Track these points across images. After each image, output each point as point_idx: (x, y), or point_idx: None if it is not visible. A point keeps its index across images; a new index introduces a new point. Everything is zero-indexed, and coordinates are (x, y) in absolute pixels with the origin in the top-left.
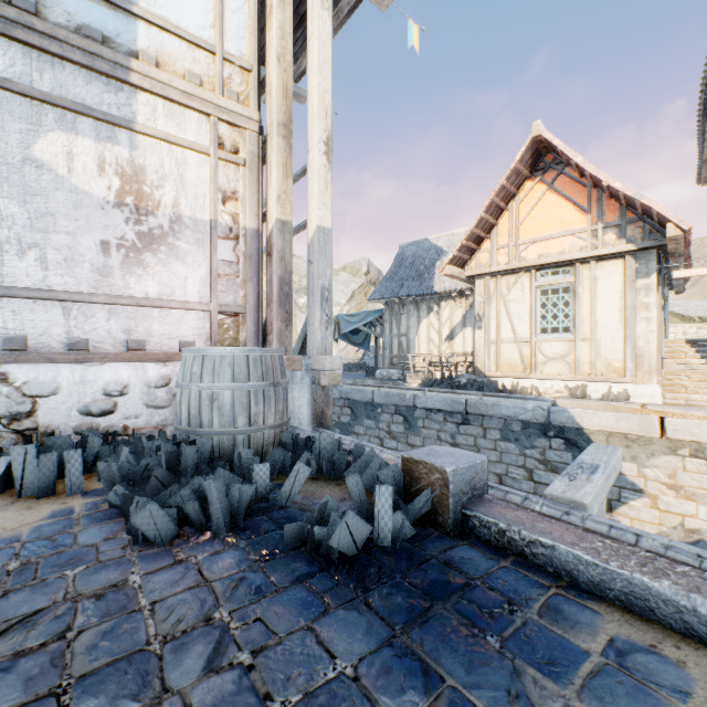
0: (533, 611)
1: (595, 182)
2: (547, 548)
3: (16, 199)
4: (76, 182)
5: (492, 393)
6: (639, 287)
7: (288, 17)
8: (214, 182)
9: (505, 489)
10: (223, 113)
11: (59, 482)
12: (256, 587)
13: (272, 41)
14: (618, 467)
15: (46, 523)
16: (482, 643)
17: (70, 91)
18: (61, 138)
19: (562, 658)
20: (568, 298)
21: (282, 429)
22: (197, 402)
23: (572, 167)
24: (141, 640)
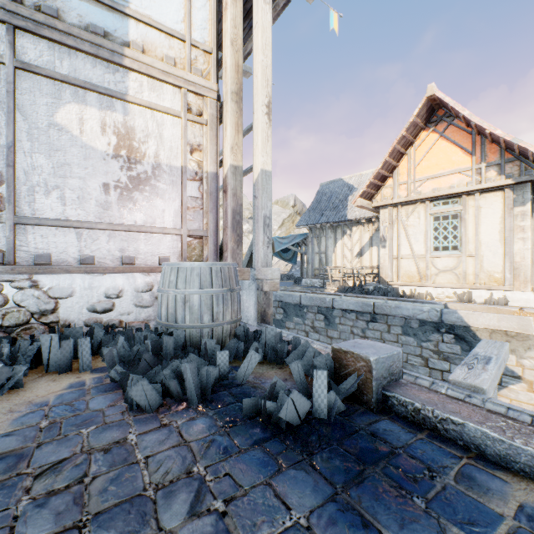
0: (449, 477)
1: (479, 130)
2: (457, 425)
3: (43, 153)
4: (86, 140)
5: (394, 298)
6: (516, 214)
7: (239, 11)
8: (184, 138)
9: (415, 375)
10: (191, 85)
11: (74, 361)
12: (224, 447)
13: (227, 30)
14: (505, 359)
15: (66, 392)
16: (410, 503)
17: (81, 73)
18: (75, 108)
19: (480, 520)
20: (456, 223)
21: (236, 324)
22: (173, 303)
23: (460, 119)
24: (139, 486)
